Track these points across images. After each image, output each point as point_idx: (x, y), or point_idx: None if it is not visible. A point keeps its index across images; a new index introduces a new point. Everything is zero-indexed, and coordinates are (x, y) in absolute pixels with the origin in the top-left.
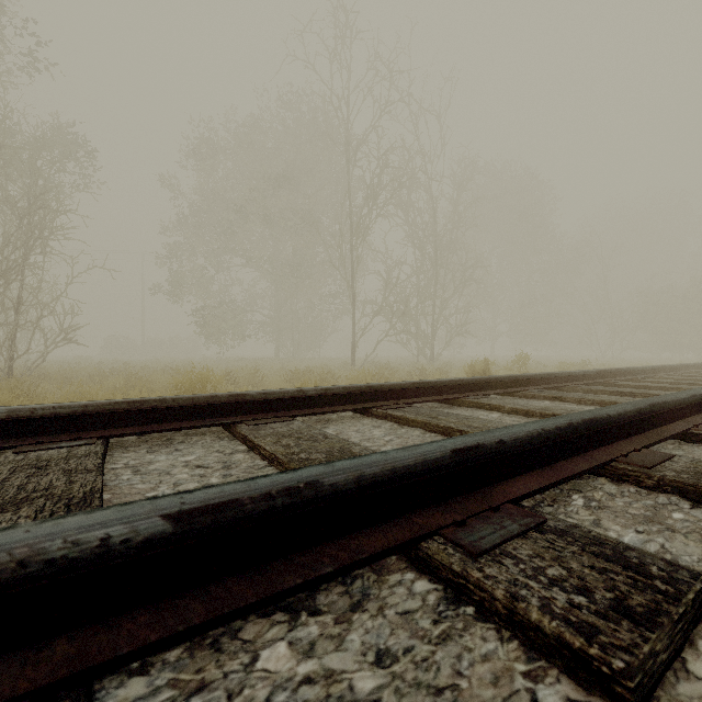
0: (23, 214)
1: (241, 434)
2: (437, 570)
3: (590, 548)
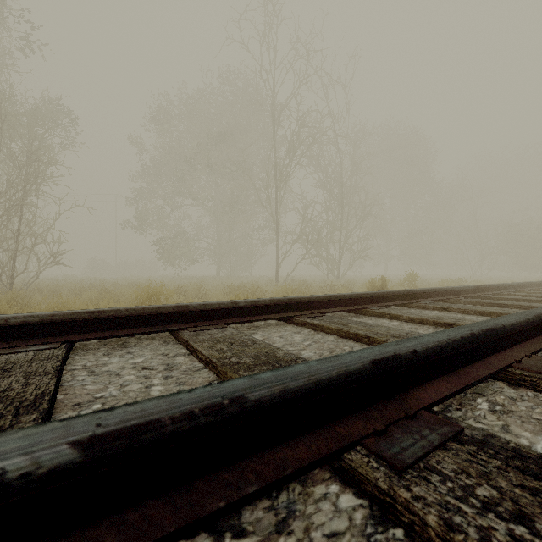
0: (22, 165)
1: (183, 339)
2: (361, 484)
3: (514, 463)
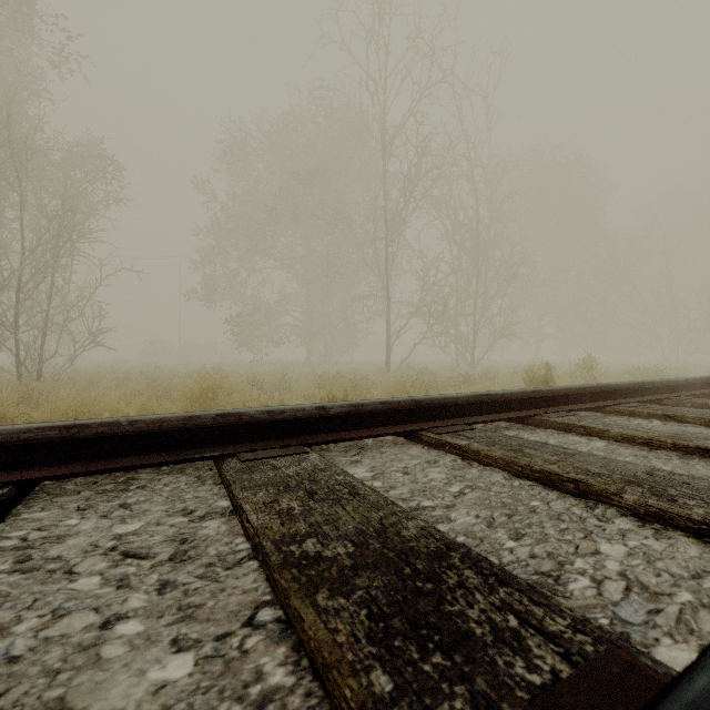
0: (53, 216)
1: (226, 479)
2: None
3: None
